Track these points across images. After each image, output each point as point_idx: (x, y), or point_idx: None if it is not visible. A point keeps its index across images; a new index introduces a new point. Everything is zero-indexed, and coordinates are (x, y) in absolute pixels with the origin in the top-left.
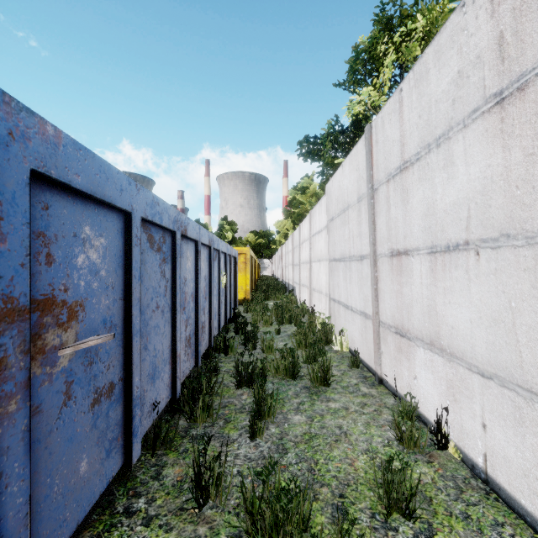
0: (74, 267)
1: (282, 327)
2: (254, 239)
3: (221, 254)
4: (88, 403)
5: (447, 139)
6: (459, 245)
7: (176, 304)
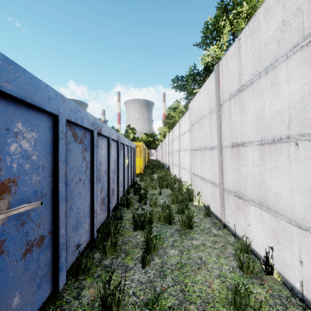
0: (7, 153)
1: (162, 190)
2: (146, 138)
3: (125, 146)
4: (20, 254)
5: (273, 68)
6: (282, 138)
7: (94, 178)
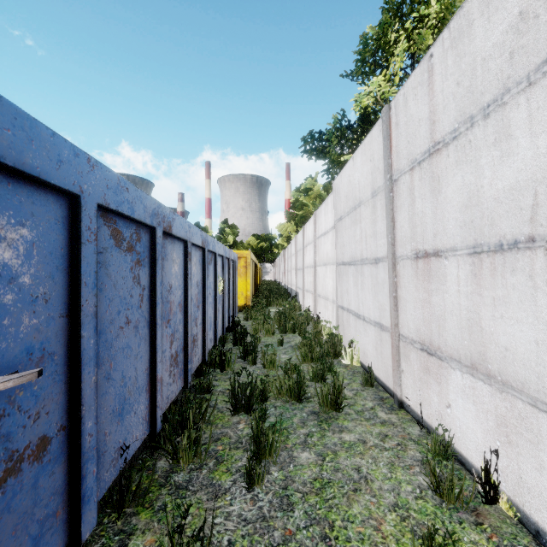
0: None
1: (284, 337)
2: (255, 242)
3: (218, 257)
4: None
5: (501, 106)
6: (518, 242)
7: (156, 317)
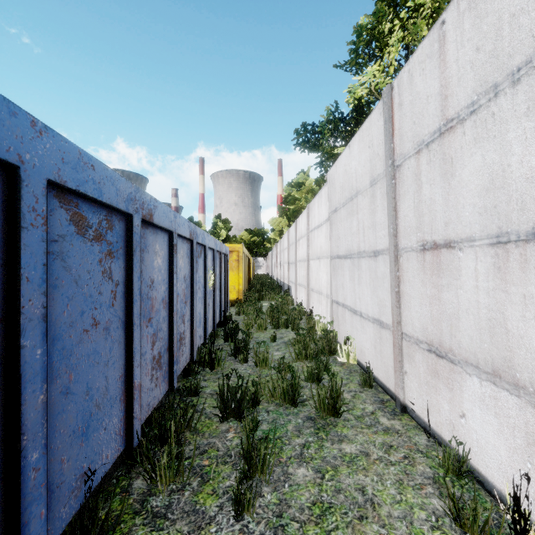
0: None
1: (277, 332)
2: (248, 237)
3: (208, 250)
4: None
5: None
6: None
7: (133, 316)
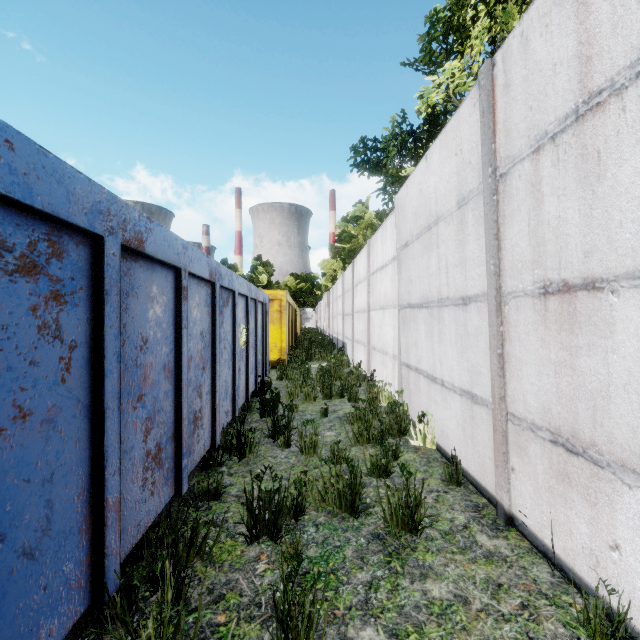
0: None
1: (330, 403)
2: (294, 283)
3: (239, 297)
4: None
5: None
6: None
7: (105, 396)
